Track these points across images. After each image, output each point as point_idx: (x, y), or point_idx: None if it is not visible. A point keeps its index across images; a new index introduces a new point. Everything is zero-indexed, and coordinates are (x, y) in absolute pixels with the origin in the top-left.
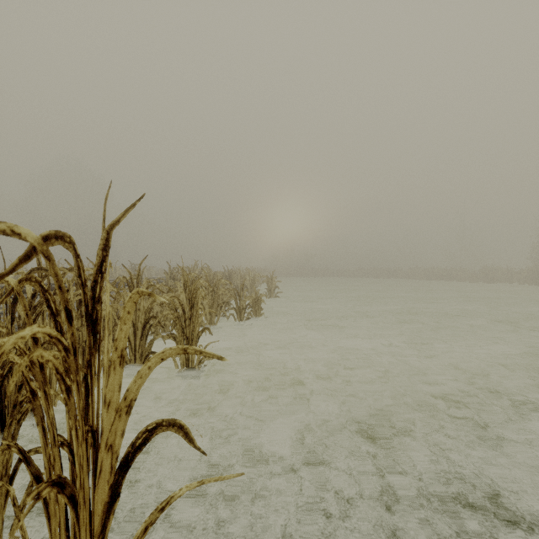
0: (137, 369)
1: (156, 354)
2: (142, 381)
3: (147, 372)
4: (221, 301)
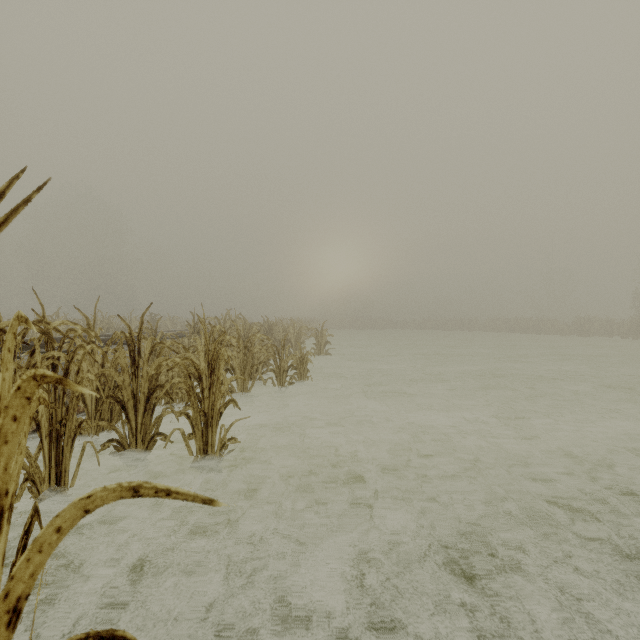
0: (139, 455)
1: (73, 502)
2: (43, 559)
3: (54, 539)
4: (258, 360)
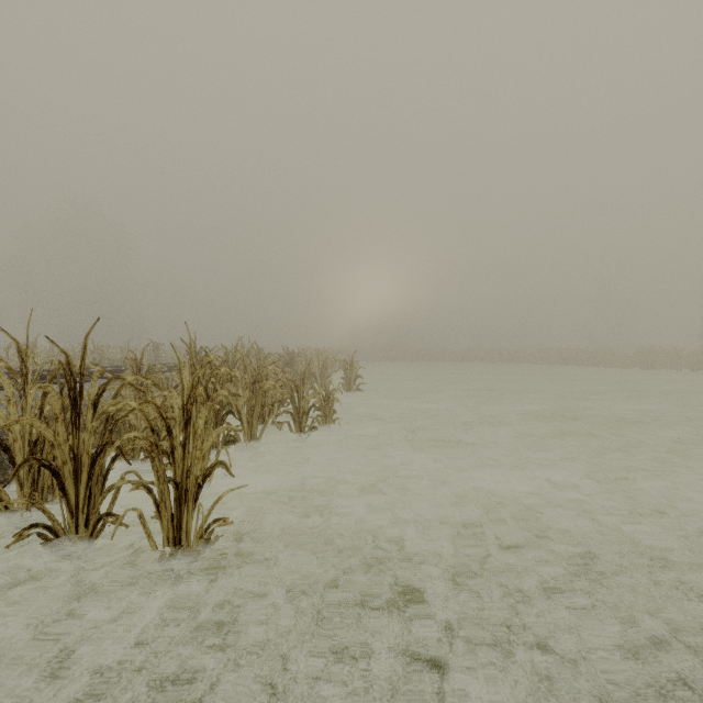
0: (81, 545)
1: None
2: None
3: None
4: (271, 399)
